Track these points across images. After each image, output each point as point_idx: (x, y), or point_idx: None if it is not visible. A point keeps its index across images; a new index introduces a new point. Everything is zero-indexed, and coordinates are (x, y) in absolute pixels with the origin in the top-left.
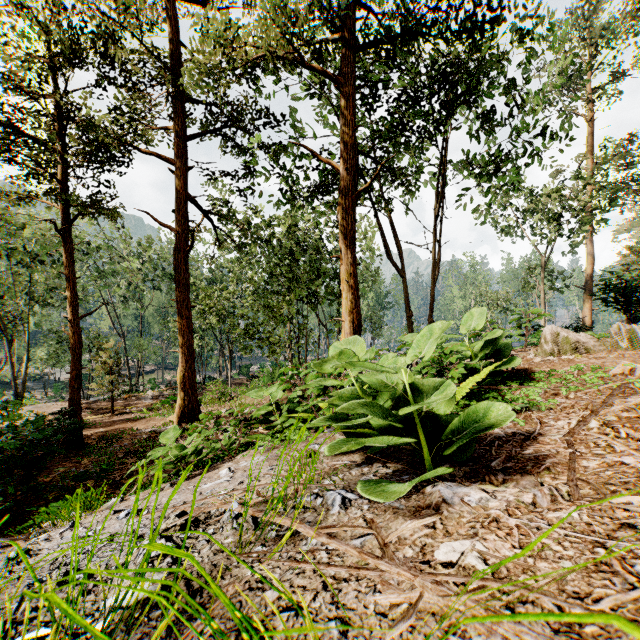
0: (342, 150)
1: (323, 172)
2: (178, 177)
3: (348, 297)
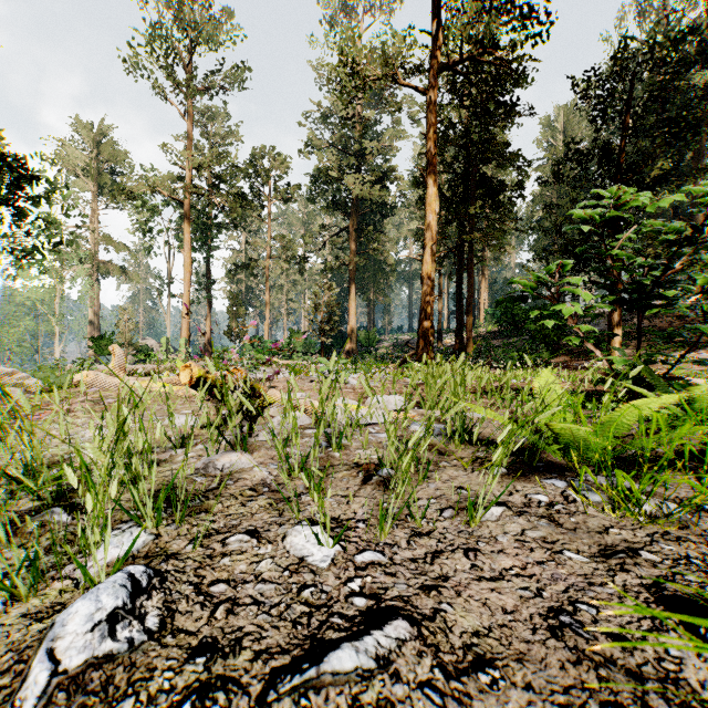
0: None
1: None
2: None
3: None
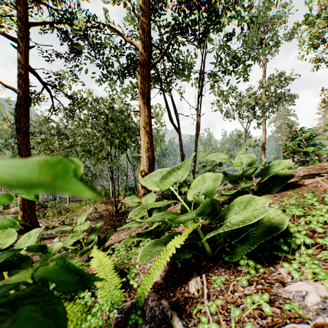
0: (141, 34)
1: (128, 56)
2: (18, 51)
3: (145, 139)
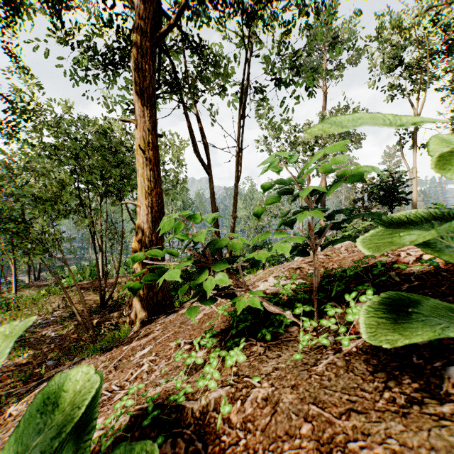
0: None
1: (117, 28)
2: None
3: (144, 173)
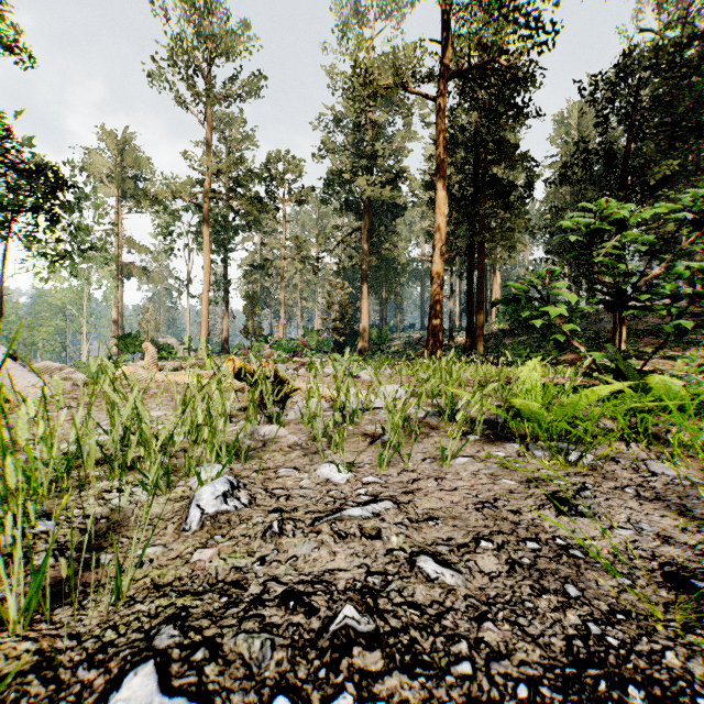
0: None
1: None
2: None
3: None
